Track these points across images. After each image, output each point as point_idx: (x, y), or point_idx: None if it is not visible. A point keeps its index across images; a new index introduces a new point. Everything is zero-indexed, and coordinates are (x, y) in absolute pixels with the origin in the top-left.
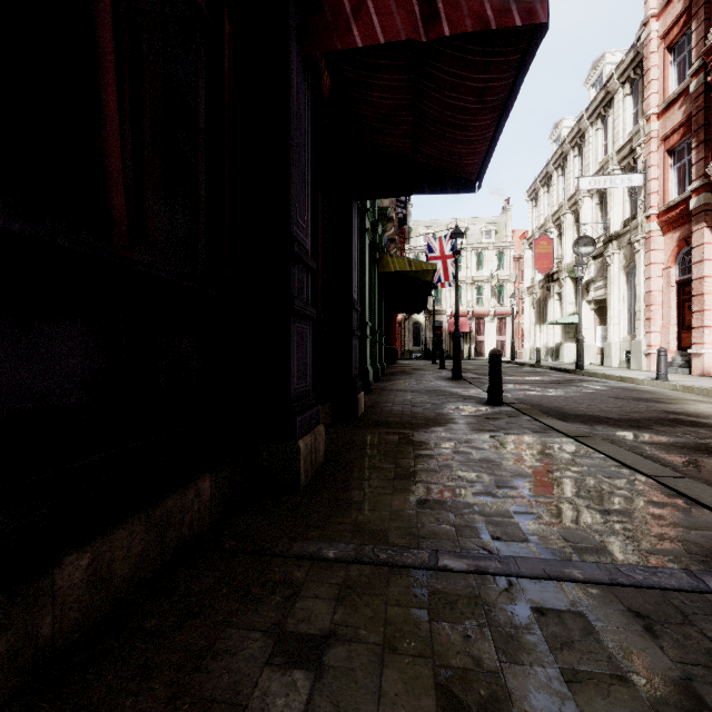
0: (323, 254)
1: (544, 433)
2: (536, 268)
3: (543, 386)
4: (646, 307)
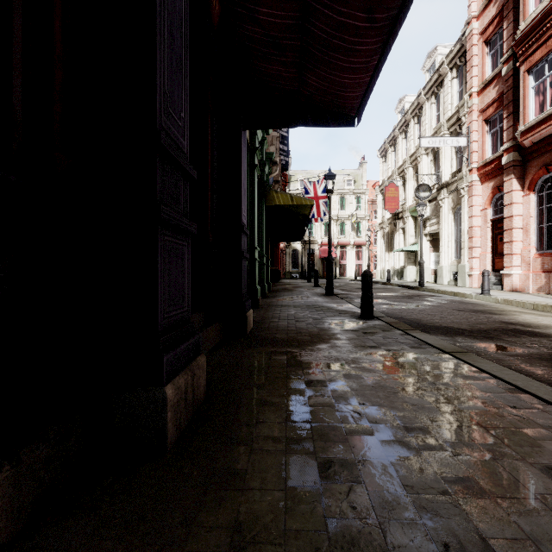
0: (212, 177)
1: (421, 348)
2: (387, 208)
3: (398, 300)
4: (469, 239)
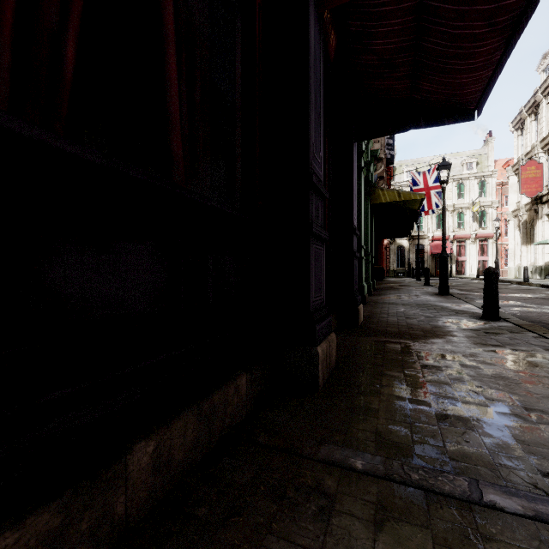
0: (329, 188)
1: None
2: (523, 192)
3: (538, 303)
4: None
